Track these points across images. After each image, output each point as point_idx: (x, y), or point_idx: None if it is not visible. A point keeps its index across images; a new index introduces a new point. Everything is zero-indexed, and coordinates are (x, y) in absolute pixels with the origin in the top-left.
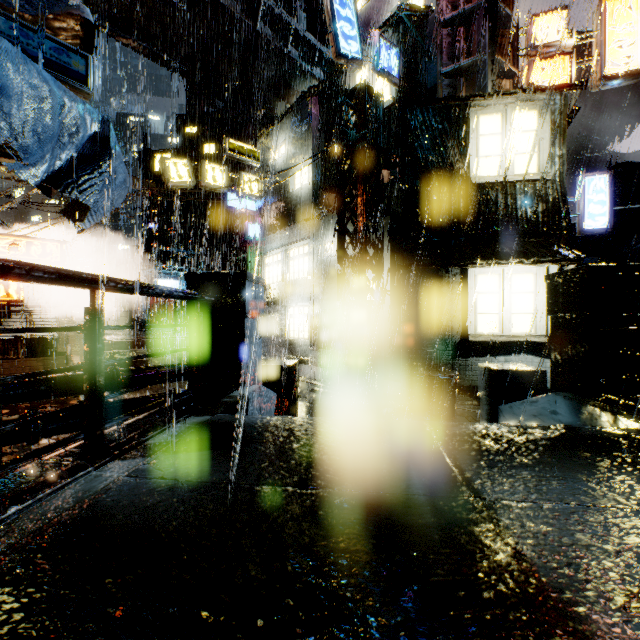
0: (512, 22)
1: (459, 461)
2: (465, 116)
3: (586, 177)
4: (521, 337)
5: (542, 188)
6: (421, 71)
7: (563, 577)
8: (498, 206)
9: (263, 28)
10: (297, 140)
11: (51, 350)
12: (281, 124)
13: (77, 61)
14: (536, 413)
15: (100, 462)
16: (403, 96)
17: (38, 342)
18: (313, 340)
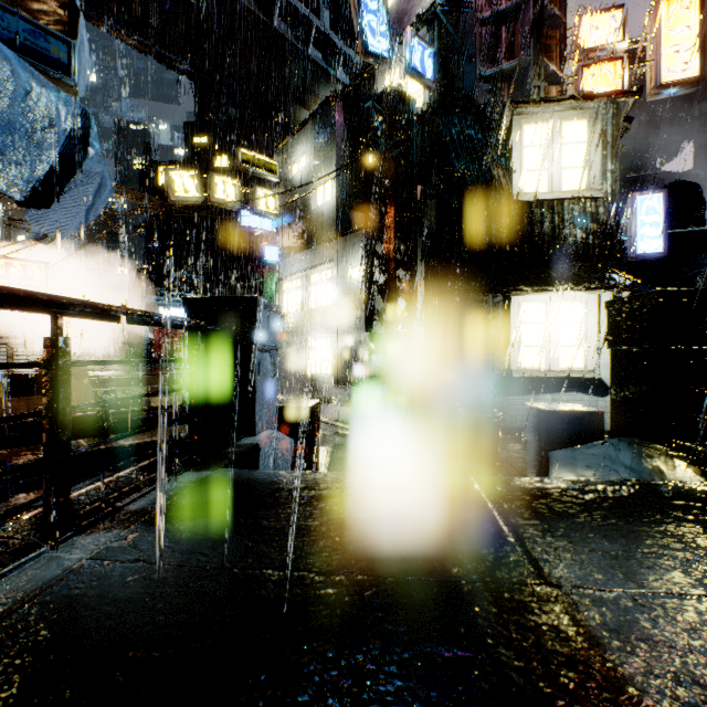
0: (559, 22)
1: (519, 531)
2: (507, 125)
3: (638, 196)
4: (570, 373)
5: (593, 206)
6: (458, 74)
7: None
8: (544, 226)
9: (281, 26)
10: (319, 151)
11: (36, 388)
12: (301, 133)
13: (57, 47)
14: (595, 461)
15: (58, 539)
16: (438, 102)
17: (20, 379)
18: (337, 376)
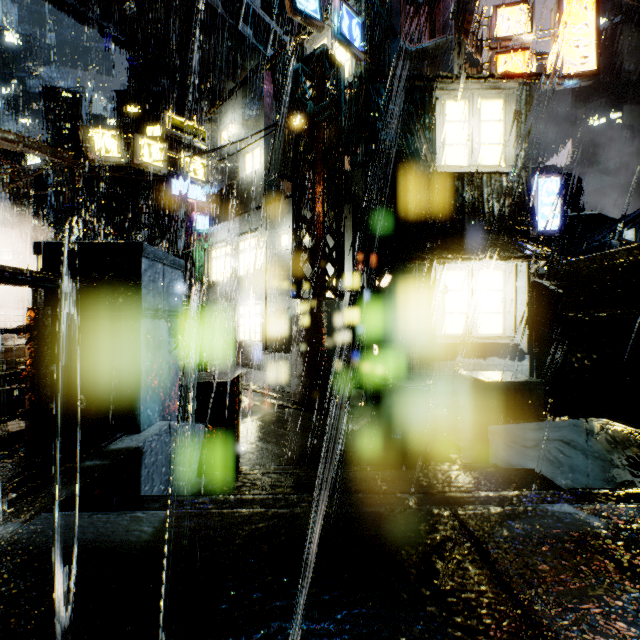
0: (476, 8)
1: None
2: (431, 99)
3: (539, 179)
4: (491, 339)
5: (508, 182)
6: (384, 49)
7: None
8: (465, 198)
9: None
10: (248, 119)
11: None
12: (230, 101)
13: None
14: (551, 442)
15: None
16: (365, 73)
17: None
18: (266, 343)
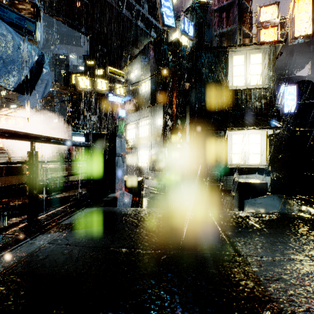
0: (249, 10)
1: (227, 233)
2: (226, 56)
3: (285, 87)
4: (254, 165)
5: (264, 92)
6: (204, 34)
7: (291, 306)
8: (242, 101)
9: (126, 12)
10: (143, 68)
11: (19, 172)
12: (135, 60)
13: (30, 25)
14: (263, 204)
15: (34, 235)
16: (195, 46)
17: (12, 168)
18: (151, 167)
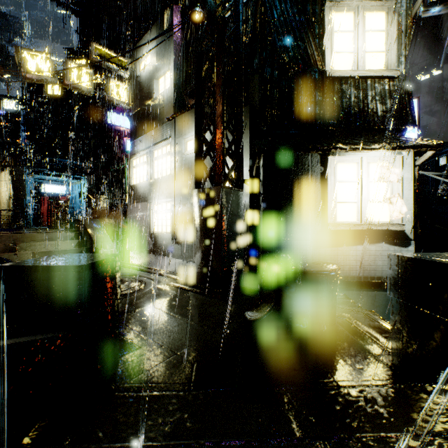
0: None
1: None
2: (321, 11)
3: None
4: (380, 226)
5: (390, 85)
6: None
7: None
8: (351, 100)
9: None
10: (160, 48)
11: None
12: (147, 35)
13: None
14: None
15: None
16: None
17: None
18: (174, 233)
